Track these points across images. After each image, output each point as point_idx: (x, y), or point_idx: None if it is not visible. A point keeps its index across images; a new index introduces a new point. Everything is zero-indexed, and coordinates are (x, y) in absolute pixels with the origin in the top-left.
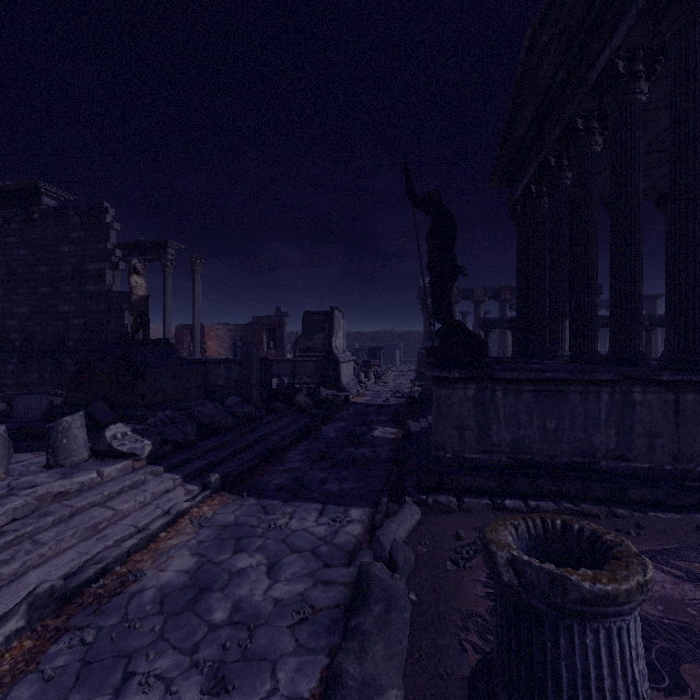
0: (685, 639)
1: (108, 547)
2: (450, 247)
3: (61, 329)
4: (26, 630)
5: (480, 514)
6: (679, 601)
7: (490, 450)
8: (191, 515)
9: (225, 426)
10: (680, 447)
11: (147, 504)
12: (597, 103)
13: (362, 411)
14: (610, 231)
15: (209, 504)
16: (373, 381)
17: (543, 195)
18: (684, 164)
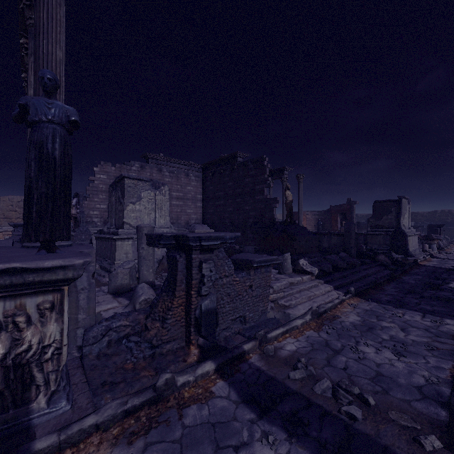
0: None
1: (318, 305)
2: None
3: (245, 217)
4: (312, 319)
5: None
6: None
7: None
8: (347, 302)
9: (343, 267)
10: None
11: (323, 294)
12: None
13: (432, 271)
14: None
15: (352, 300)
16: (436, 251)
17: None
18: None
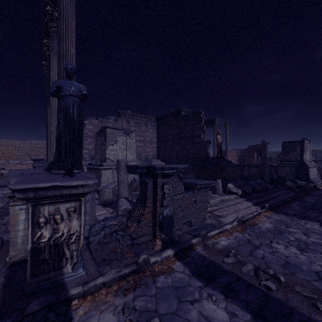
0: None
1: (242, 216)
2: None
3: (187, 154)
4: (238, 225)
5: None
6: None
7: None
8: (263, 214)
9: (259, 189)
10: None
11: (245, 208)
12: None
13: None
14: None
15: (267, 213)
16: None
17: None
18: None
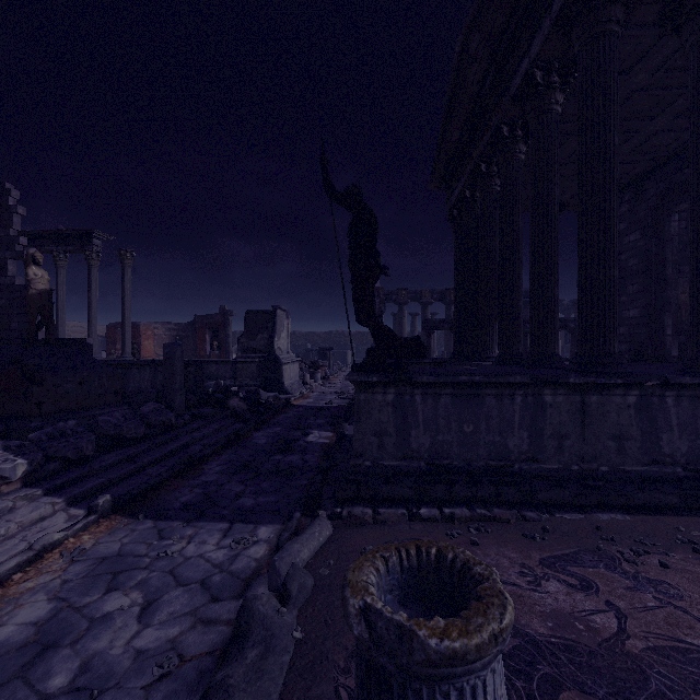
0: (568, 660)
1: None
2: (370, 245)
3: None
4: None
5: (394, 526)
6: (569, 614)
7: (409, 456)
8: (65, 548)
9: (136, 436)
10: (586, 448)
11: (9, 538)
12: (520, 112)
13: (301, 415)
14: (530, 236)
15: (92, 532)
16: (320, 382)
17: (476, 200)
18: (590, 173)
